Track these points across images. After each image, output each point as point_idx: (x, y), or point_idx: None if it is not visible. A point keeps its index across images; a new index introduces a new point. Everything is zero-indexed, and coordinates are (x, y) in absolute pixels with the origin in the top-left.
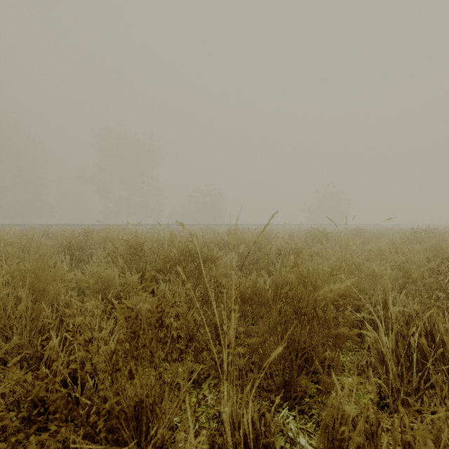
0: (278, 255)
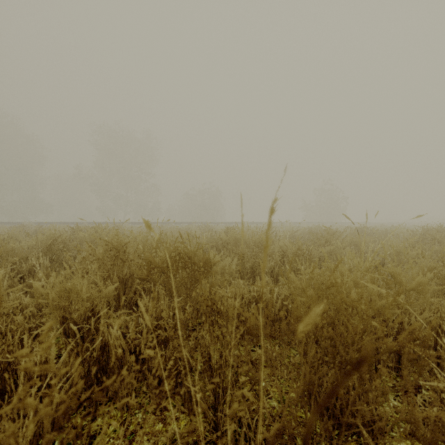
0: (282, 256)
